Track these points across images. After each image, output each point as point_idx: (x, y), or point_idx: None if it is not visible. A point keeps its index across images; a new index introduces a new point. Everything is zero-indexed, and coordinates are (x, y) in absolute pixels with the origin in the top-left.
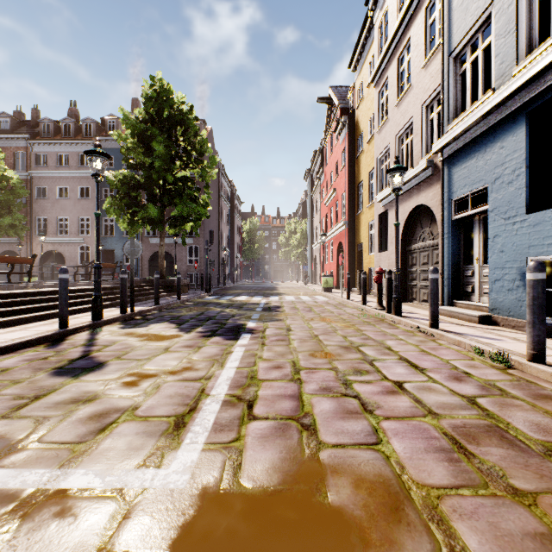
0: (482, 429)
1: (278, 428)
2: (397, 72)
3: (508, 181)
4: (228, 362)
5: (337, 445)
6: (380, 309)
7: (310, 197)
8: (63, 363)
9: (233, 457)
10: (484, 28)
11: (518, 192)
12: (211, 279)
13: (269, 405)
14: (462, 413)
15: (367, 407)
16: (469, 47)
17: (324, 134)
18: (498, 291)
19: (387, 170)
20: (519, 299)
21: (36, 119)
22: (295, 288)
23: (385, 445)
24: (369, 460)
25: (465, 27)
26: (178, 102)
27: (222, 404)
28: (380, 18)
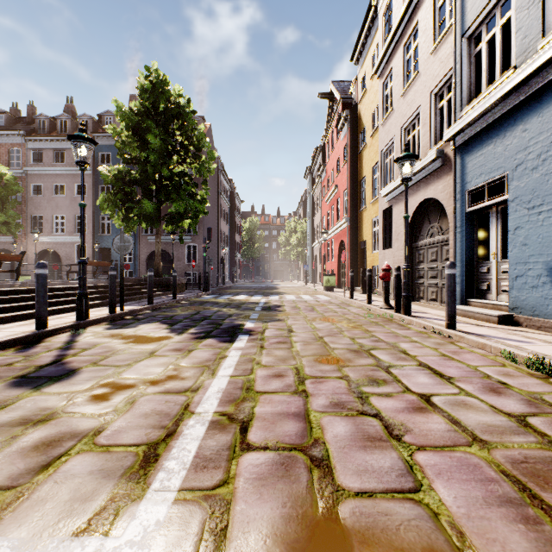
0: (551, 466)
1: (279, 463)
2: (402, 61)
3: (532, 167)
4: (221, 369)
5: (362, 493)
6: (387, 308)
7: (311, 196)
8: (28, 370)
9: (216, 515)
10: (502, 3)
11: (545, 179)
12: (210, 278)
13: (268, 428)
14: (517, 440)
15: (393, 431)
16: (485, 25)
17: (325, 130)
18: (521, 289)
19: (396, 158)
20: (546, 297)
21: (32, 115)
22: (295, 287)
23: (427, 493)
24: (410, 520)
25: (481, 3)
26: (175, 94)
27: (208, 426)
28: (385, 6)
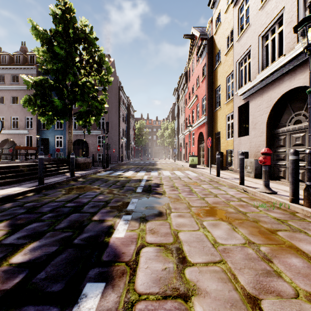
0: None
1: None
2: None
3: None
4: None
5: None
6: (270, 192)
7: (177, 106)
8: None
9: None
10: None
11: None
12: (113, 157)
13: None
14: None
15: None
16: None
17: (188, 61)
18: None
19: (301, 20)
20: None
21: None
22: (168, 164)
23: None
24: None
25: None
26: (82, 24)
27: None
28: None
